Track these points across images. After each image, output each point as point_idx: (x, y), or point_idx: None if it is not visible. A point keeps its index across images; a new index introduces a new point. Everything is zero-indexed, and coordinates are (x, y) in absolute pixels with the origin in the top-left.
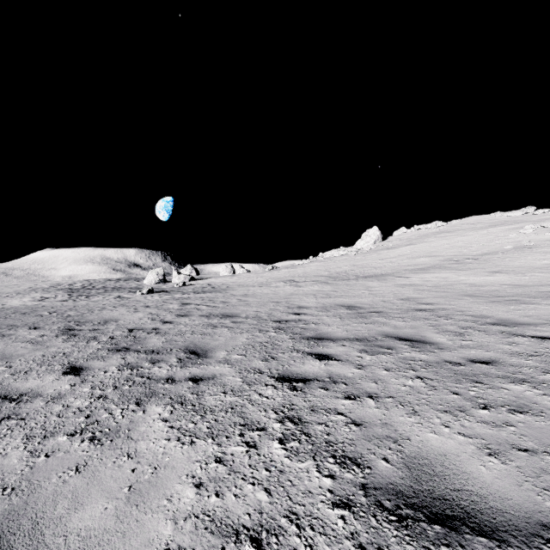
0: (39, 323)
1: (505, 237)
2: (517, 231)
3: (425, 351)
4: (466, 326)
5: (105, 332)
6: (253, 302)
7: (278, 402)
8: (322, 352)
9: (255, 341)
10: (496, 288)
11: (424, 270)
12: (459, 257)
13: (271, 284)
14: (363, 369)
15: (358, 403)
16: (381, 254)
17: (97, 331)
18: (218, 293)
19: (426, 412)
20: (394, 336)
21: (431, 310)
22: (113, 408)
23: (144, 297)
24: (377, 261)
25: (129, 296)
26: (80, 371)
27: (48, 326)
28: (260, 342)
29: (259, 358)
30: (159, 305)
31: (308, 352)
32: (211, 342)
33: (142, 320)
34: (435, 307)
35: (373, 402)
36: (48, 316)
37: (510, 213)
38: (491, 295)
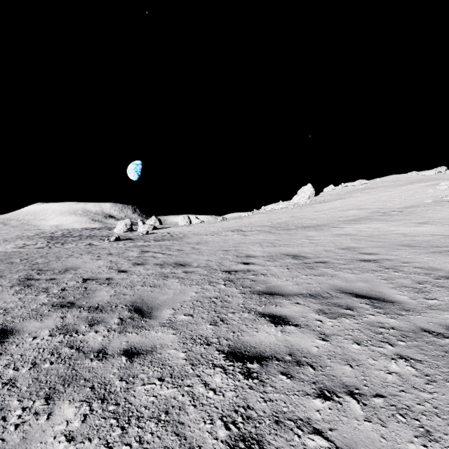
0: (4, 271)
1: (424, 192)
2: (434, 187)
3: (392, 314)
4: (421, 281)
5: (60, 282)
6: (205, 251)
7: (229, 402)
8: (276, 313)
9: (204, 296)
10: (429, 238)
11: (356, 221)
12: (385, 209)
13: (222, 233)
14: (329, 341)
15: (338, 408)
16: (316, 207)
17: (53, 281)
18: (175, 241)
19: (445, 435)
20: (349, 291)
21: (376, 261)
22: (13, 407)
23: (111, 245)
24: (312, 213)
25: (98, 243)
26: (7, 336)
27: (10, 275)
28: (209, 297)
29: (208, 320)
30: (121, 253)
31: (261, 313)
32: (159, 296)
33: (99, 269)
34: (378, 257)
35: (358, 406)
36: (17, 264)
37: (425, 172)
38: (428, 245)
